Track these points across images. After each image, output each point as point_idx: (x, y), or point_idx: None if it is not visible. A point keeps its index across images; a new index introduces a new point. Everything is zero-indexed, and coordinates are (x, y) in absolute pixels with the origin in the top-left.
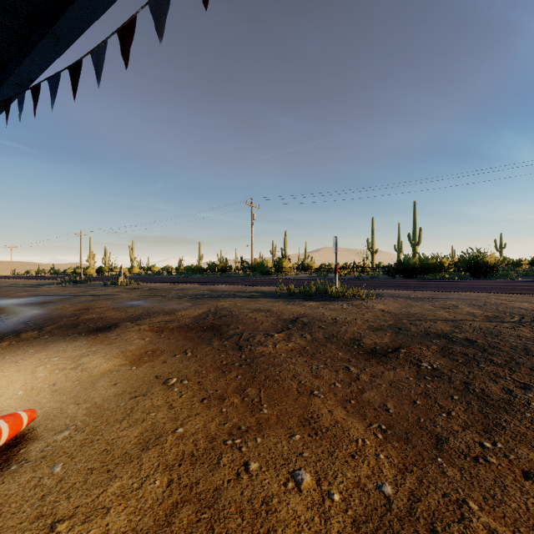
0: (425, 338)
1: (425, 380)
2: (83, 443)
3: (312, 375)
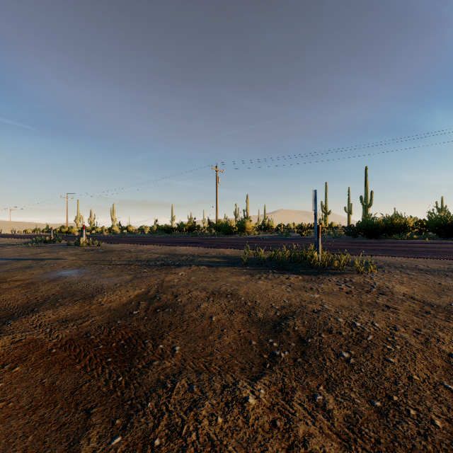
0: None
1: None
2: None
3: None
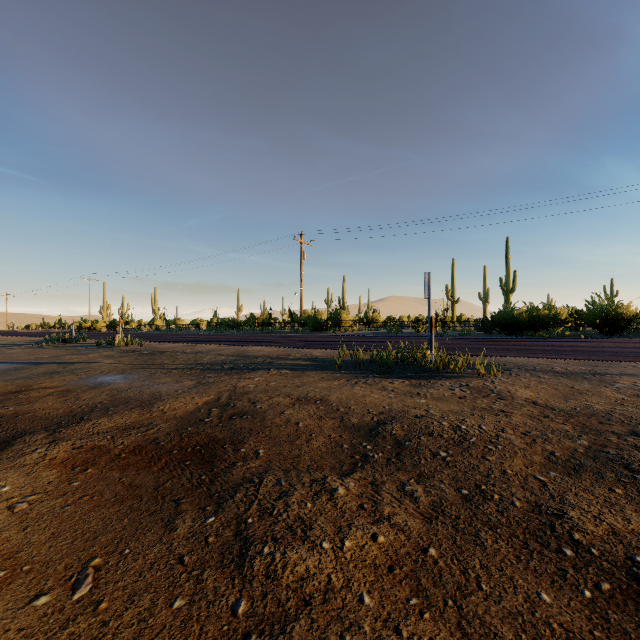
0: None
1: None
2: None
3: None
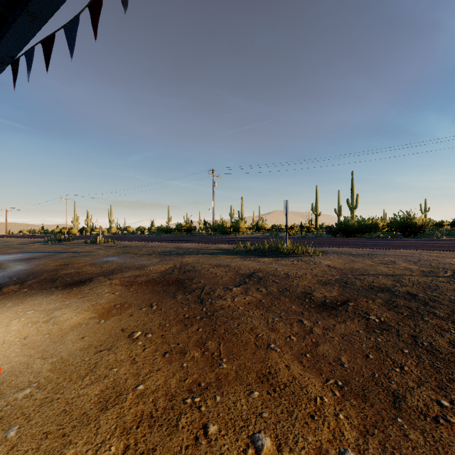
0: (369, 292)
1: (374, 333)
2: (43, 402)
3: (268, 328)
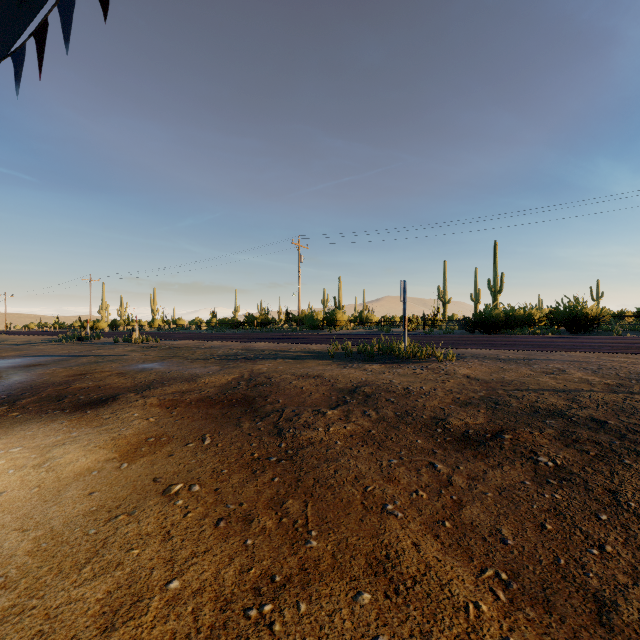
0: (533, 417)
1: (549, 485)
2: (7, 616)
3: (382, 476)
